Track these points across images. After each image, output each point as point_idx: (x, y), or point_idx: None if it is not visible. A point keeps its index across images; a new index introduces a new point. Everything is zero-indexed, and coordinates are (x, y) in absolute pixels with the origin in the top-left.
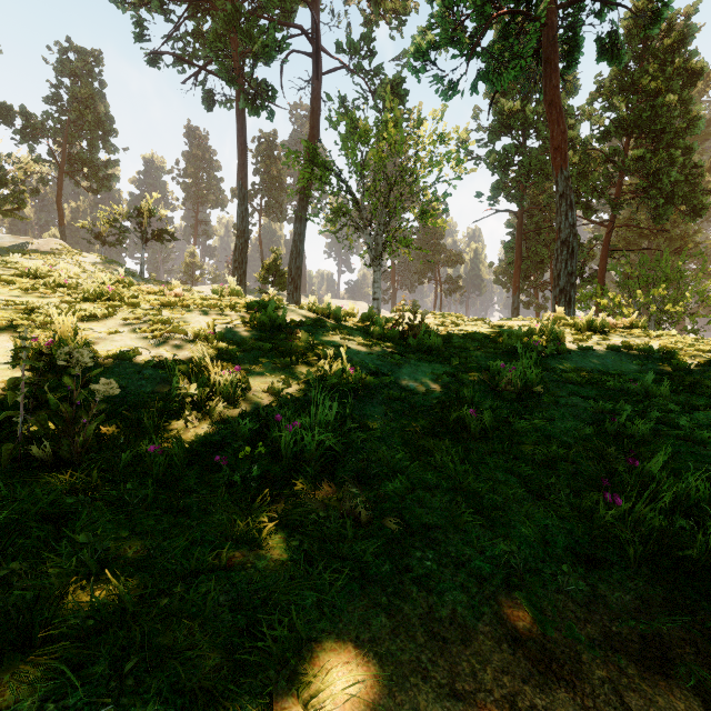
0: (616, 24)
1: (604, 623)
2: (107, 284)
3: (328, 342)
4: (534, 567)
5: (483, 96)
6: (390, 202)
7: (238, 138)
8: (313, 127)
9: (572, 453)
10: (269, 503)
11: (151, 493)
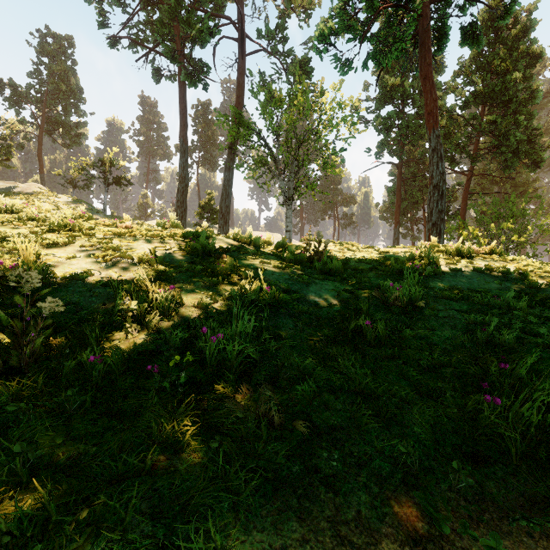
0: (475, 17)
1: (495, 522)
2: (69, 218)
3: (249, 265)
4: (428, 465)
5: (371, 73)
6: (299, 155)
7: (180, 104)
8: (239, 96)
9: (452, 359)
10: (194, 407)
11: (89, 400)
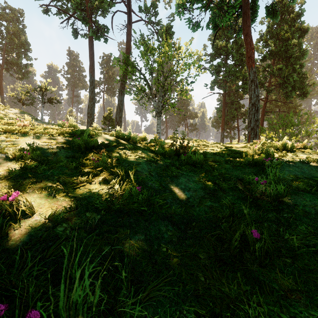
0: (274, 0)
1: None
2: None
3: (125, 159)
4: None
5: (208, 39)
6: (165, 85)
7: (89, 51)
8: (128, 48)
9: None
10: None
11: None
